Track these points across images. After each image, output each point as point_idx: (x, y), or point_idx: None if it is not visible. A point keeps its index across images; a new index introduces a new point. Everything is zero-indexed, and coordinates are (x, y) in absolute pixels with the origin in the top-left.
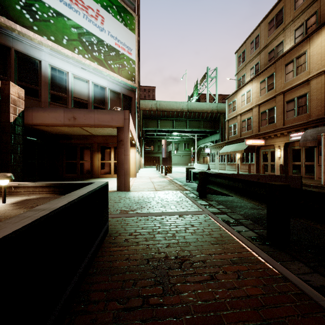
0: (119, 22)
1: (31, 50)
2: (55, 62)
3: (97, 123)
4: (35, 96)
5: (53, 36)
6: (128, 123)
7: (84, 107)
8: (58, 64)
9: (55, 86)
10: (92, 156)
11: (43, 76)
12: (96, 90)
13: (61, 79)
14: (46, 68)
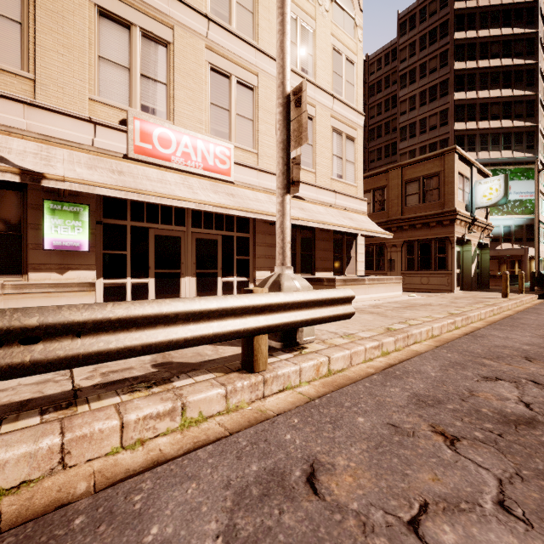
0: (522, 180)
1: None
2: None
3: (509, 254)
4: None
5: None
6: (527, 253)
7: (497, 241)
8: None
9: None
10: (499, 267)
11: None
12: (505, 229)
13: None
14: None
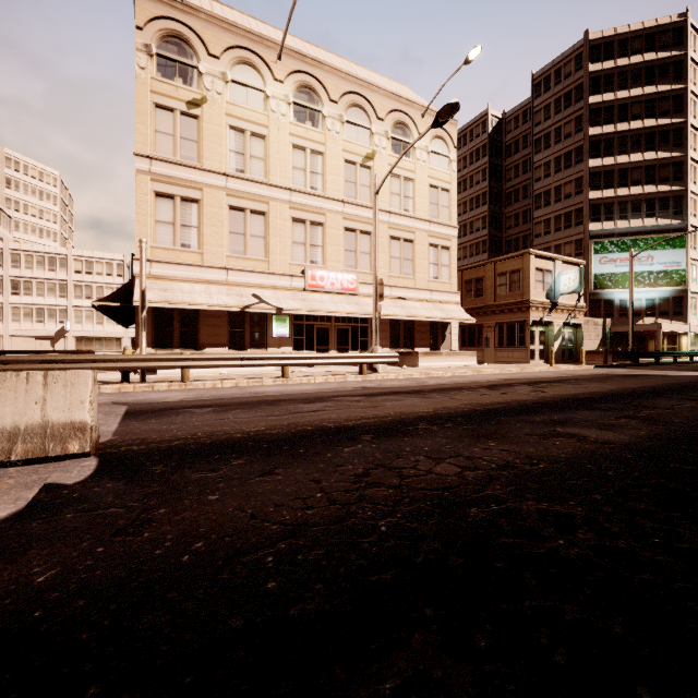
0: (667, 250)
1: (610, 296)
2: (621, 296)
3: (643, 330)
4: (611, 316)
5: (620, 286)
6: (660, 329)
7: (638, 315)
8: (623, 297)
9: (621, 308)
10: (647, 343)
11: (615, 306)
12: (648, 302)
13: (624, 304)
14: (617, 301)
